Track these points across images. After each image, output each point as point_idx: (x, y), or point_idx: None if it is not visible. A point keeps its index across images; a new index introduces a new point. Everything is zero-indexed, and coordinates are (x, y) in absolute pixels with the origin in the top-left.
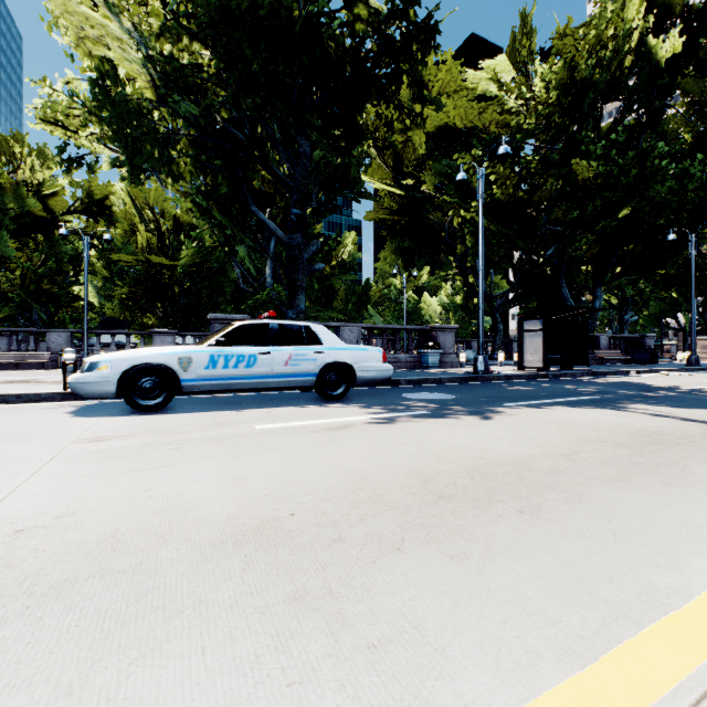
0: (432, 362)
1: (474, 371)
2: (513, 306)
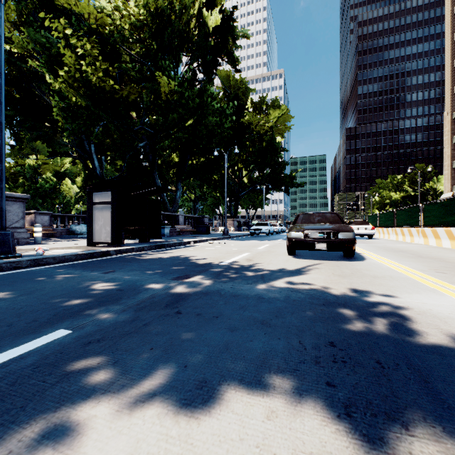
0: None
1: None
2: None
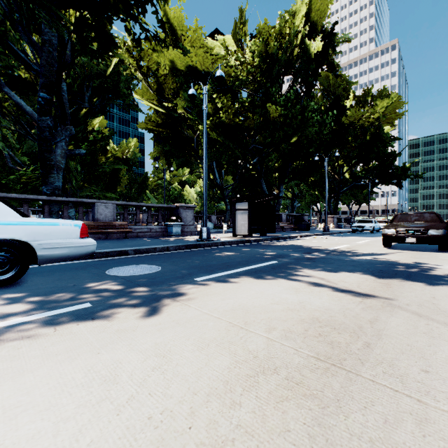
0: (175, 232)
1: (200, 239)
2: (236, 195)
